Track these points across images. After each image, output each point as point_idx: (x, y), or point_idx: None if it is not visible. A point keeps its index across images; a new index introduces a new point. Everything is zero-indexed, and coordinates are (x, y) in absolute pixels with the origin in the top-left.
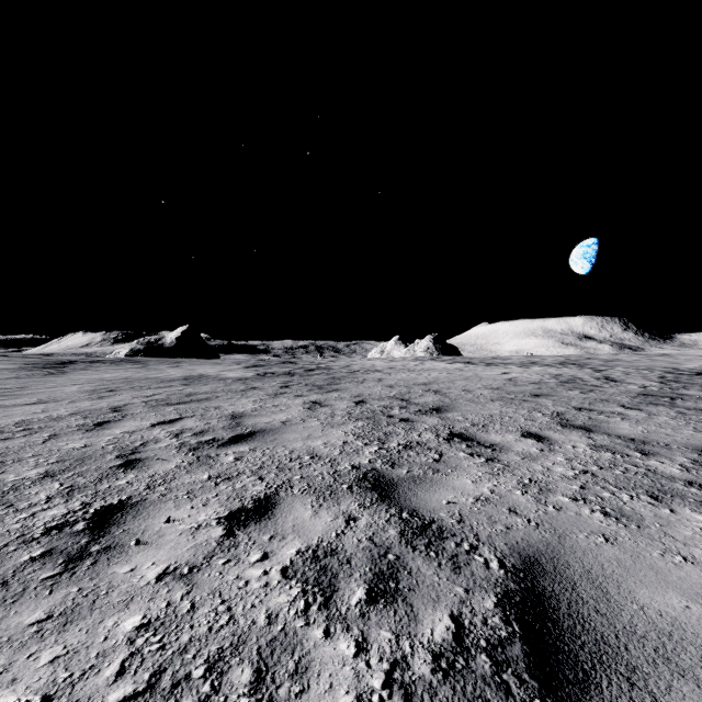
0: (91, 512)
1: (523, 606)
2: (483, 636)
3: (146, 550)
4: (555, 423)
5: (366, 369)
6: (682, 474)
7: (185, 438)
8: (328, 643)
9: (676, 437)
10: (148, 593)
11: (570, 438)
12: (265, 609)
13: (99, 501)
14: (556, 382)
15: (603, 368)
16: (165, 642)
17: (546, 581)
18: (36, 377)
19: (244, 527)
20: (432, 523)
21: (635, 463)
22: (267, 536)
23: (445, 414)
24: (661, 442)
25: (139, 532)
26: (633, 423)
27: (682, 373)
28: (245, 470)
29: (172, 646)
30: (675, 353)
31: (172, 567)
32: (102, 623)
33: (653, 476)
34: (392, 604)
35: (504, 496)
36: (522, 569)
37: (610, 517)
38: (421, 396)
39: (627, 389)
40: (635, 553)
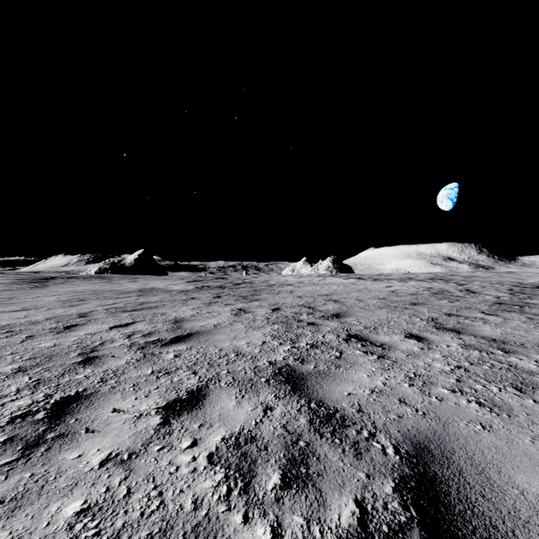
0: (51, 403)
1: (418, 490)
2: (384, 521)
3: (93, 437)
4: (431, 327)
5: (281, 283)
6: (538, 369)
7: (136, 338)
8: (246, 528)
9: (528, 337)
10: (91, 479)
11: (444, 338)
12: (192, 494)
13: (59, 393)
14: (429, 293)
15: (464, 282)
16: (100, 527)
17: (436, 467)
18: (24, 290)
19: (178, 416)
20: (336, 413)
21: (499, 359)
22: (197, 425)
23: (343, 319)
24: (518, 342)
25: (90, 421)
26: (493, 327)
27: (526, 286)
28: (182, 365)
29: (107, 532)
30: (518, 271)
31: (114, 453)
32: (47, 508)
33: (515, 371)
34: (303, 489)
35: (394, 388)
36: (414, 455)
37: (484, 406)
38: (324, 304)
39: (485, 299)
40: (509, 440)
